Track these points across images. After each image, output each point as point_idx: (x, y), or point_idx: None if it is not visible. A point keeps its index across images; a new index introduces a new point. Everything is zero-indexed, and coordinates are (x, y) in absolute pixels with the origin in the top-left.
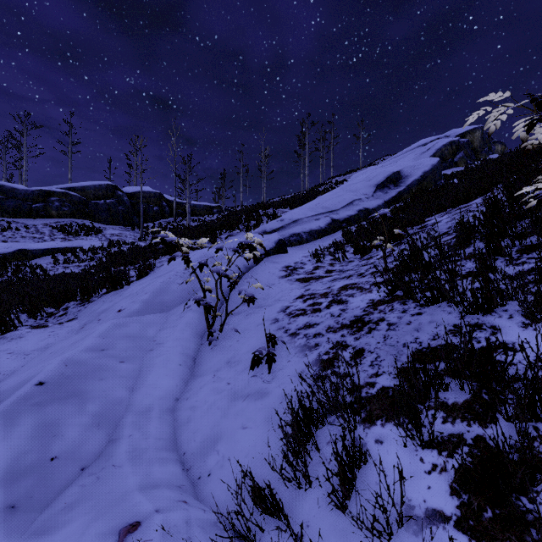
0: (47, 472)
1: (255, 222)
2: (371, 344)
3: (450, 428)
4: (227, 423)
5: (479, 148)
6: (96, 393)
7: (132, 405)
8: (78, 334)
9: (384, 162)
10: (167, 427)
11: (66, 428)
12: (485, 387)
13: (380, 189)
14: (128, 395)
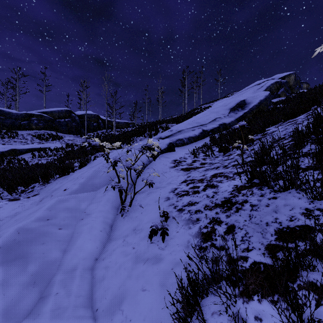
0: None
1: (154, 132)
2: (239, 221)
3: None
4: (131, 284)
5: (293, 86)
6: (37, 255)
7: (62, 264)
8: (35, 206)
9: (233, 95)
10: (86, 284)
11: (8, 288)
12: None
13: (232, 111)
14: (61, 255)
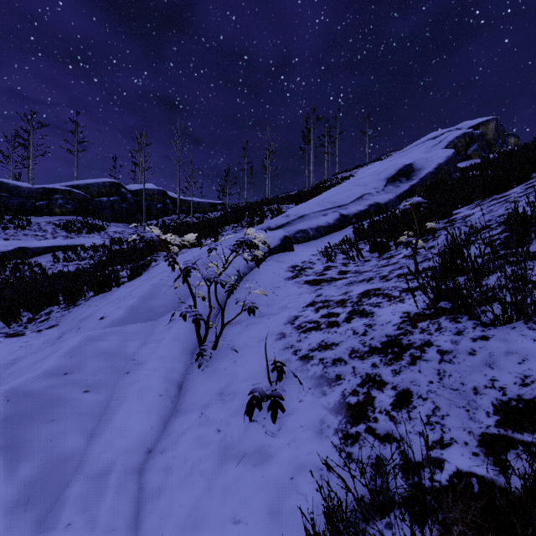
0: None
1: (259, 218)
2: (420, 383)
3: None
4: (211, 507)
5: (493, 140)
6: (39, 444)
7: (85, 462)
8: (48, 348)
9: (391, 156)
10: (127, 504)
11: None
12: None
13: (391, 182)
14: (83, 444)
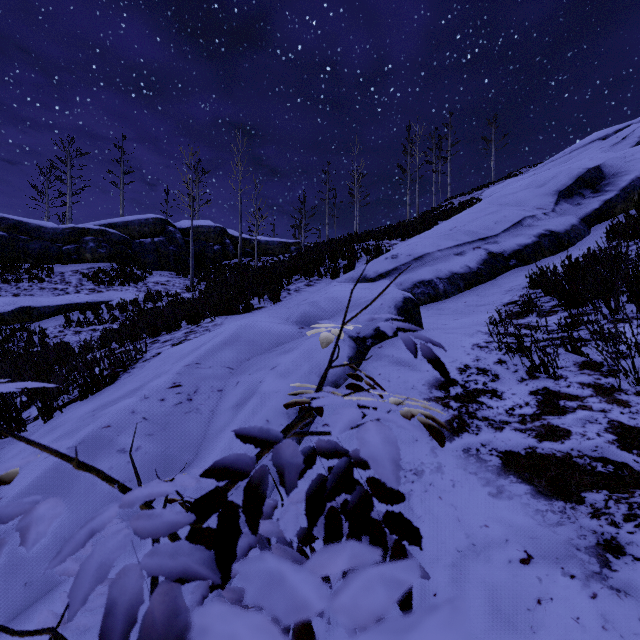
0: None
1: (346, 261)
2: None
3: None
4: None
5: None
6: None
7: None
8: None
9: (533, 169)
10: None
11: None
12: None
13: (566, 198)
14: None
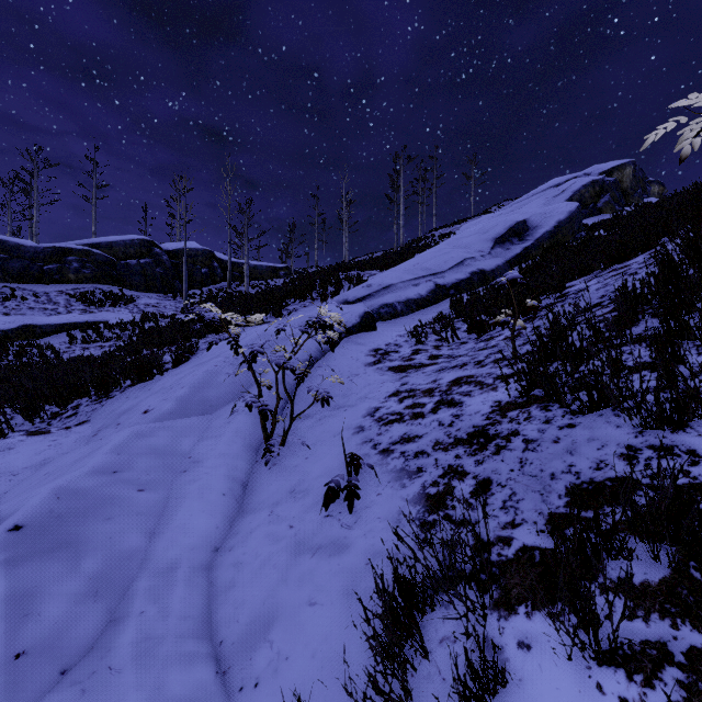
0: (5, 681)
1: (333, 288)
2: (501, 472)
3: (642, 629)
4: (286, 594)
5: (630, 190)
6: (99, 541)
7: (150, 559)
8: (86, 446)
9: (503, 208)
10: (198, 596)
11: (46, 602)
12: (694, 557)
13: (500, 244)
14: (145, 542)
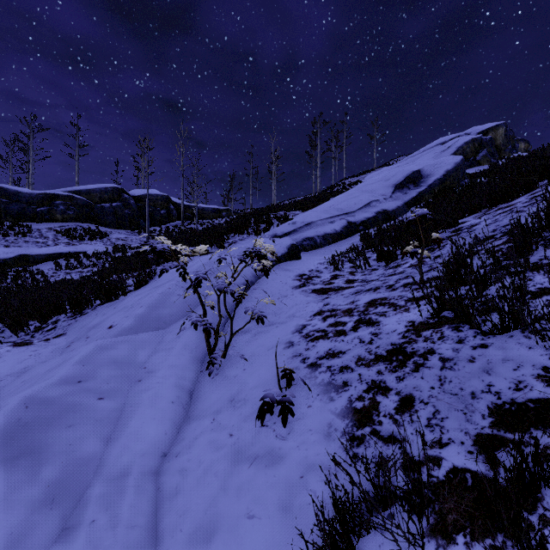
0: None
1: (265, 225)
2: (422, 389)
3: None
4: (226, 504)
5: (503, 146)
6: (59, 448)
7: (104, 465)
8: (59, 357)
9: (399, 162)
10: (146, 503)
11: (4, 511)
12: None
13: (399, 189)
14: (101, 448)
